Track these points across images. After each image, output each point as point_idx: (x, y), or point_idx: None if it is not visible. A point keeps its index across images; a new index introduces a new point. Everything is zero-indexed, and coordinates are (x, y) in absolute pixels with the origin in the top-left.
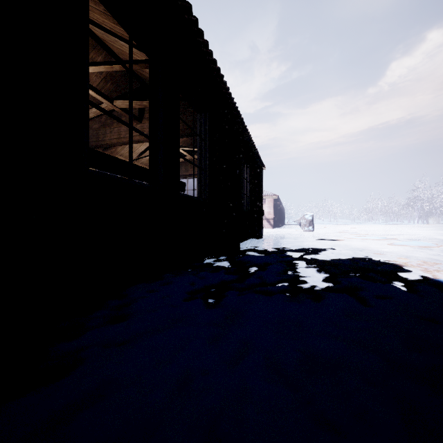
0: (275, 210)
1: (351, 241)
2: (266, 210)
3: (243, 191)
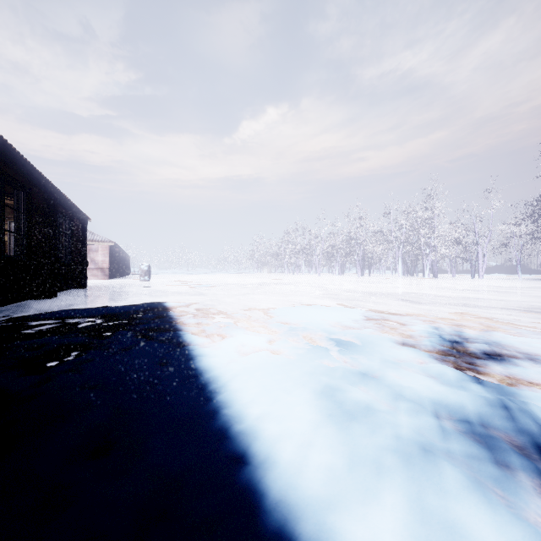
0: (112, 259)
1: (166, 287)
2: (99, 258)
3: (62, 245)
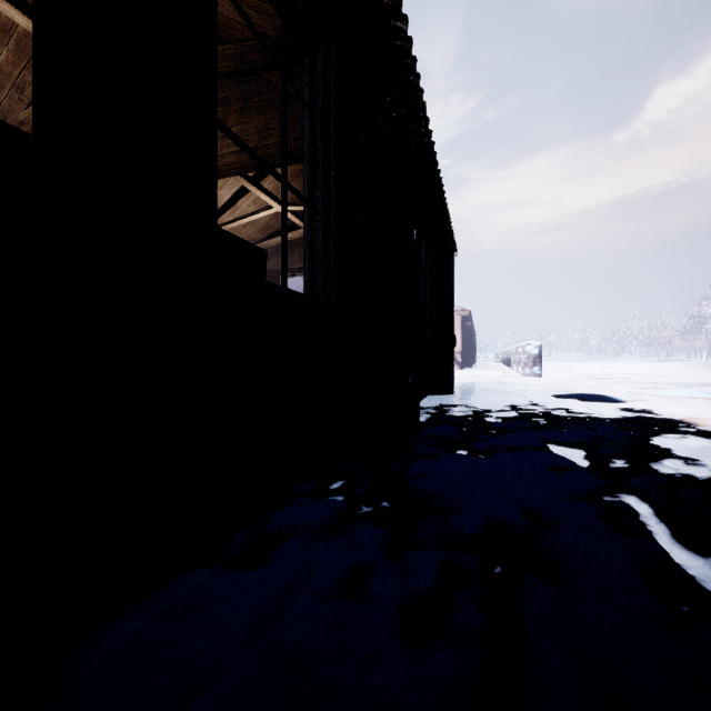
0: (463, 337)
1: (648, 401)
2: None
3: None
